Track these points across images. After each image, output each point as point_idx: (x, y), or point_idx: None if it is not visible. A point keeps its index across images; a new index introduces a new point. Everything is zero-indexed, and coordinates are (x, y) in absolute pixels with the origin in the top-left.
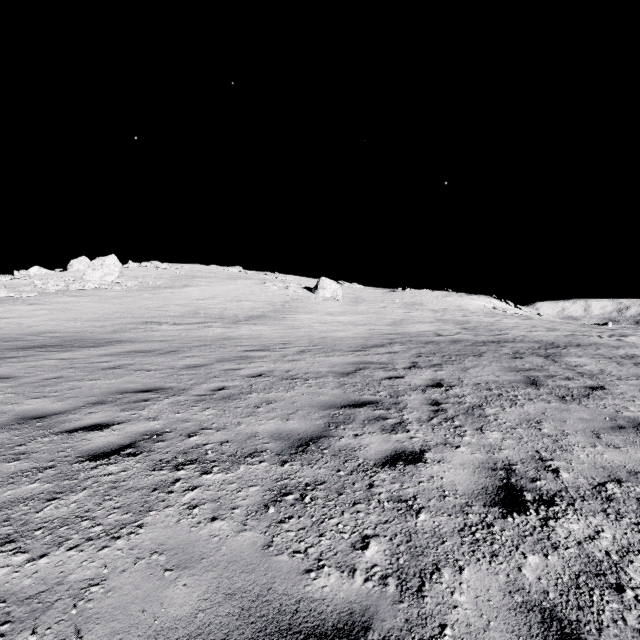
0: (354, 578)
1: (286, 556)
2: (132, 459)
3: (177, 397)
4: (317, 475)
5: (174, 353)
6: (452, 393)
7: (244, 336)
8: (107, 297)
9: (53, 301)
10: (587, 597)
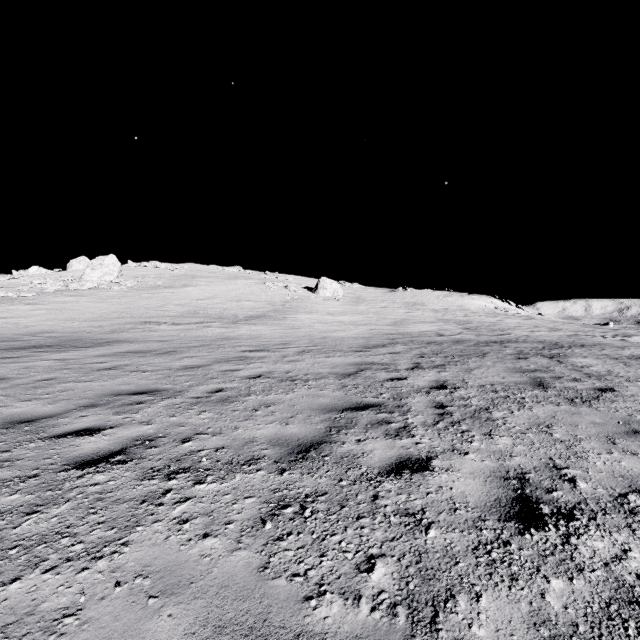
0: (359, 607)
1: (284, 580)
2: (121, 467)
3: (173, 399)
4: (318, 485)
5: (172, 353)
6: (457, 395)
7: (243, 336)
8: (106, 297)
9: (51, 301)
10: (622, 630)
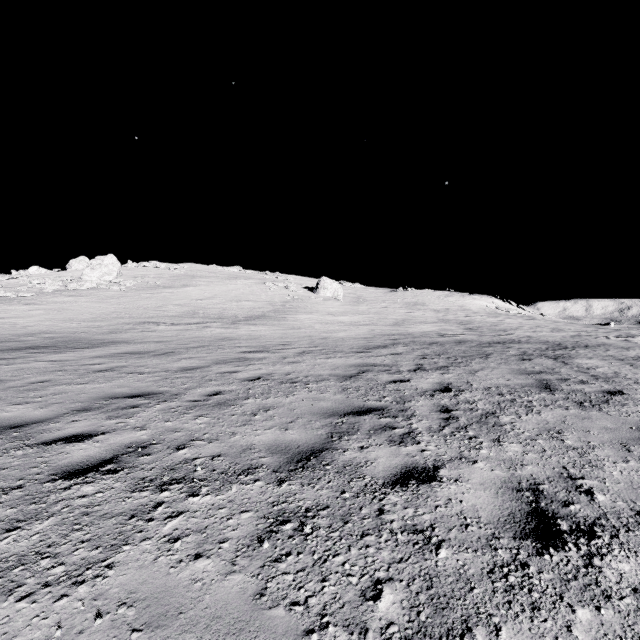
0: None
1: (282, 610)
2: (111, 477)
3: (169, 403)
4: (319, 497)
5: (170, 354)
6: (462, 398)
7: (243, 337)
8: (105, 297)
9: (50, 301)
10: None
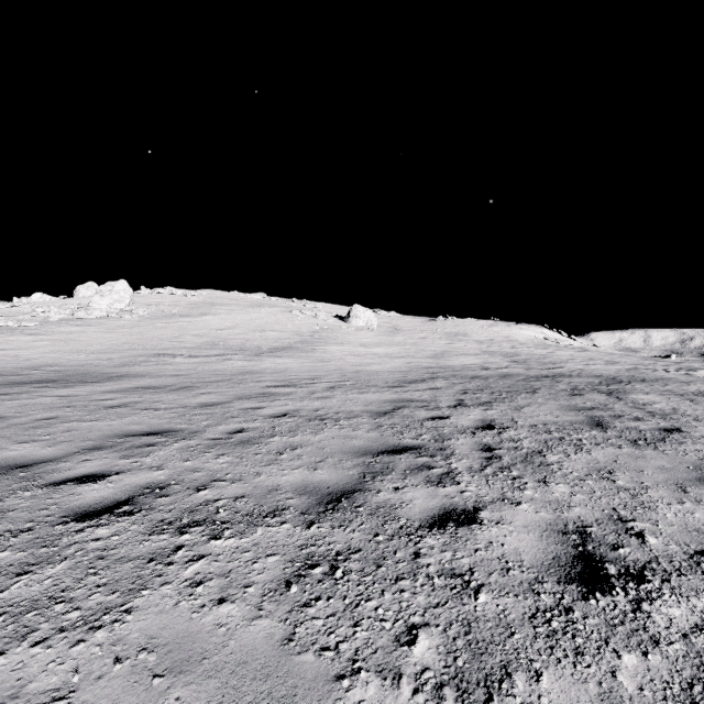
0: (400, 688)
1: (311, 655)
2: (127, 519)
3: (187, 441)
4: (350, 540)
5: (188, 389)
6: (506, 436)
7: (268, 370)
8: (116, 326)
9: (55, 331)
10: None
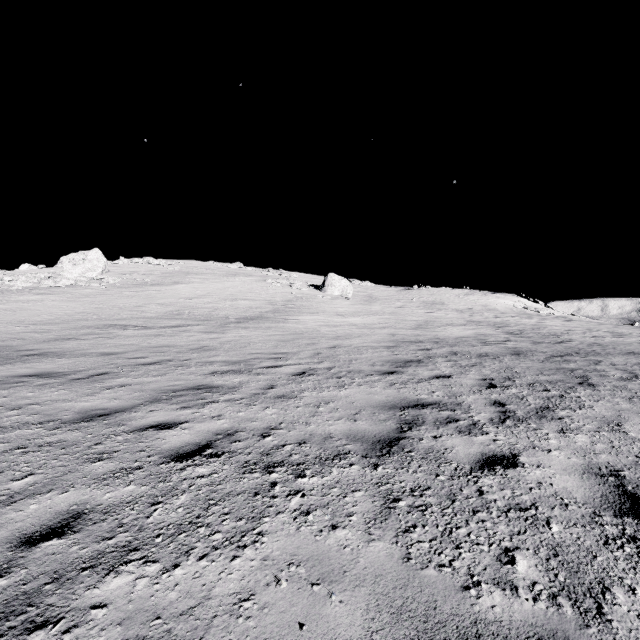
0: None
1: None
2: None
3: None
4: None
5: (97, 378)
6: None
7: (225, 345)
8: (79, 295)
9: (12, 300)
10: None
